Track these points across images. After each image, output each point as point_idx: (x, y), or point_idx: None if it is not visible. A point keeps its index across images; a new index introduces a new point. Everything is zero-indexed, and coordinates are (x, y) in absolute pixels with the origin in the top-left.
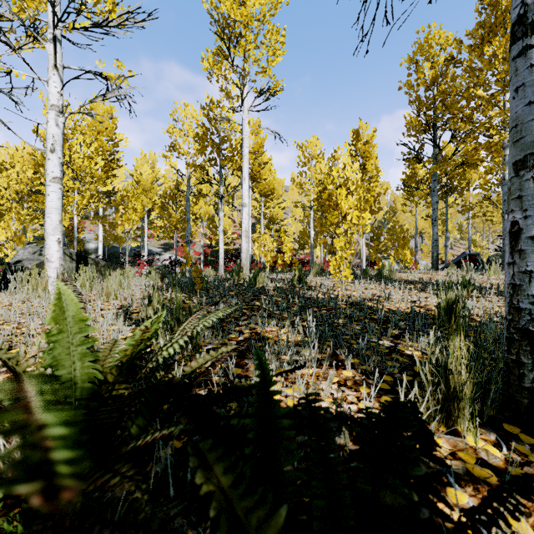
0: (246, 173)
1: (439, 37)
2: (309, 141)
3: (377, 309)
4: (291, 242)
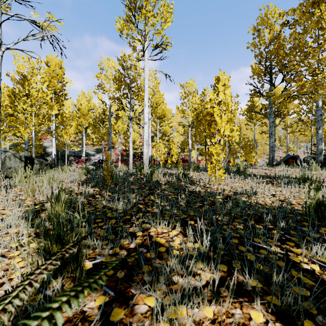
0: (146, 101)
1: (274, 13)
2: (188, 82)
3: (249, 203)
4: (176, 148)
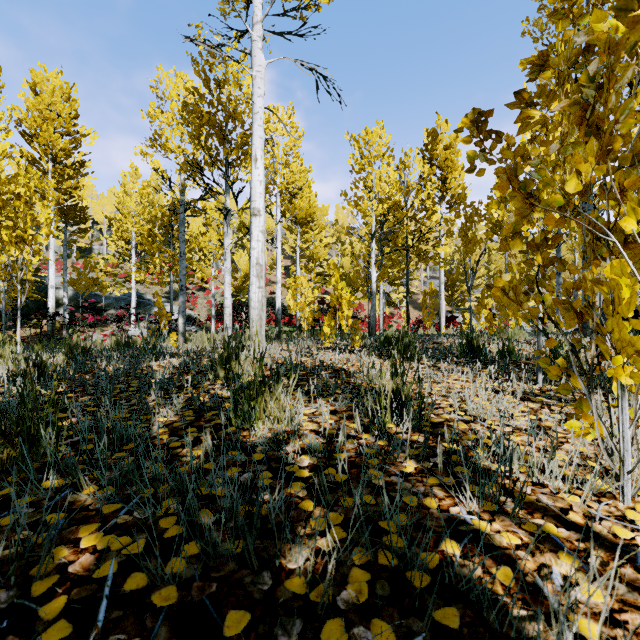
0: (259, 147)
1: None
2: (369, 130)
3: None
4: None
